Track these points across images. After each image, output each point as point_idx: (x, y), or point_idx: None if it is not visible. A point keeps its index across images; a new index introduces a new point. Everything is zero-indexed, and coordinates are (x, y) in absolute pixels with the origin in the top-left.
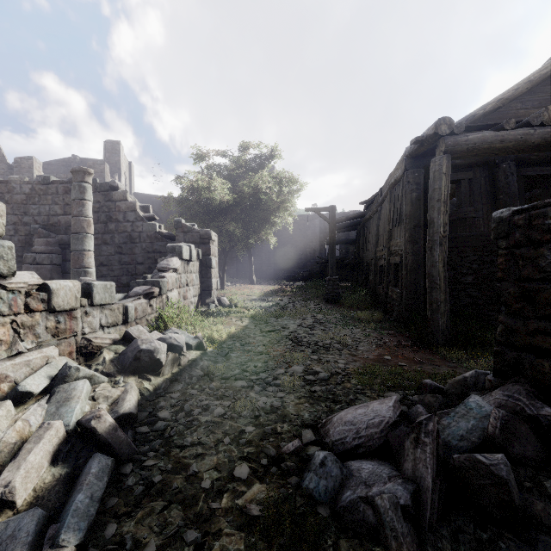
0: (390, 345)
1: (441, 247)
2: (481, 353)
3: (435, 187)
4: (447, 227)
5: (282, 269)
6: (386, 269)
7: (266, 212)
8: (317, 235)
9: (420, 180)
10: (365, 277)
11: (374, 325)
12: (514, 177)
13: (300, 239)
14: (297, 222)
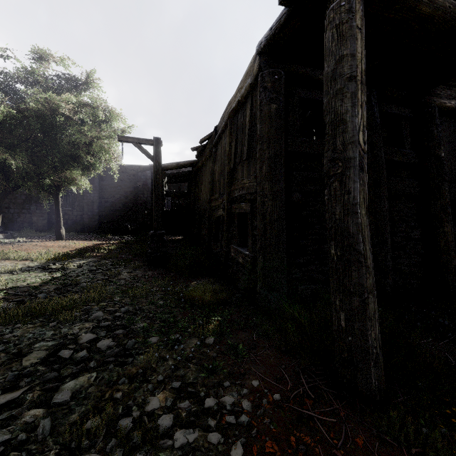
0: (272, 415)
1: (362, 173)
2: (452, 402)
3: (343, 52)
4: (365, 136)
5: (108, 221)
6: (227, 221)
7: (75, 147)
8: (148, 187)
9: (281, 87)
10: (197, 231)
11: (217, 317)
12: (377, 109)
13: (129, 190)
14: (127, 172)
